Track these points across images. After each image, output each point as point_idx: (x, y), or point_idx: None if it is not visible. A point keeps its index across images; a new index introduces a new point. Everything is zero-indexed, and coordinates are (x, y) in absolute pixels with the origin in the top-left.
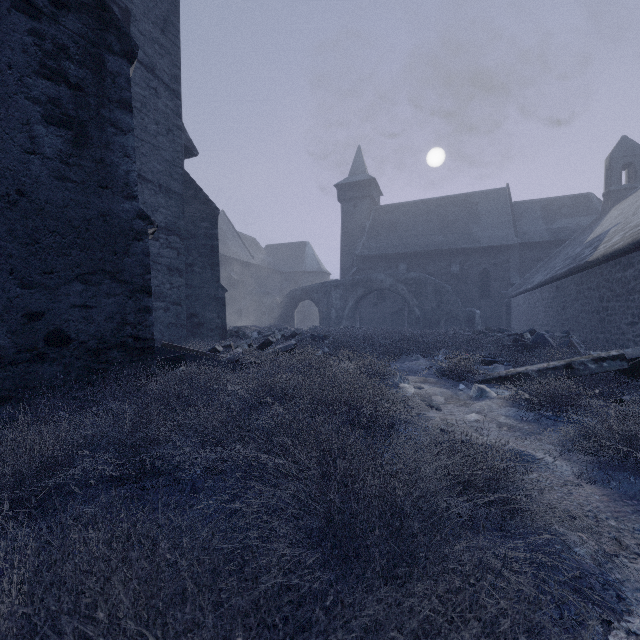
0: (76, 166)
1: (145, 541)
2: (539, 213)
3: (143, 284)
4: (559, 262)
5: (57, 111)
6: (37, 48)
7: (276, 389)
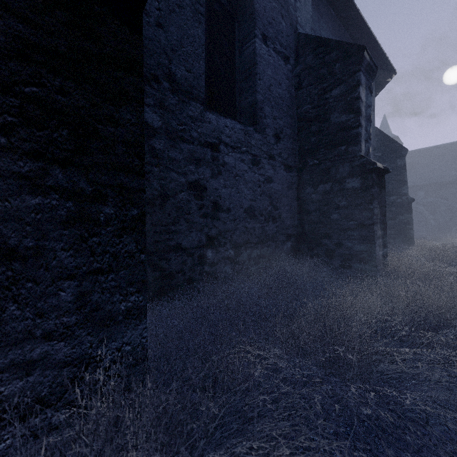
0: None
1: None
2: None
3: None
4: None
5: None
6: None
7: None
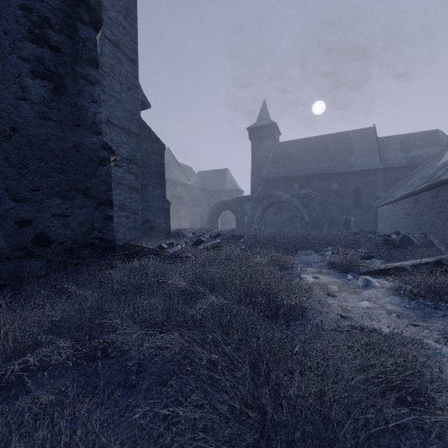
0: (56, 109)
1: (84, 445)
2: (398, 145)
3: (106, 198)
4: (416, 181)
5: (41, 67)
6: (26, 19)
7: (207, 280)
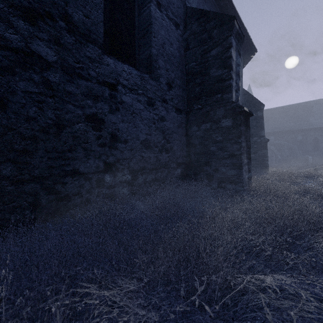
0: None
1: None
2: None
3: None
4: None
5: None
6: None
7: None
